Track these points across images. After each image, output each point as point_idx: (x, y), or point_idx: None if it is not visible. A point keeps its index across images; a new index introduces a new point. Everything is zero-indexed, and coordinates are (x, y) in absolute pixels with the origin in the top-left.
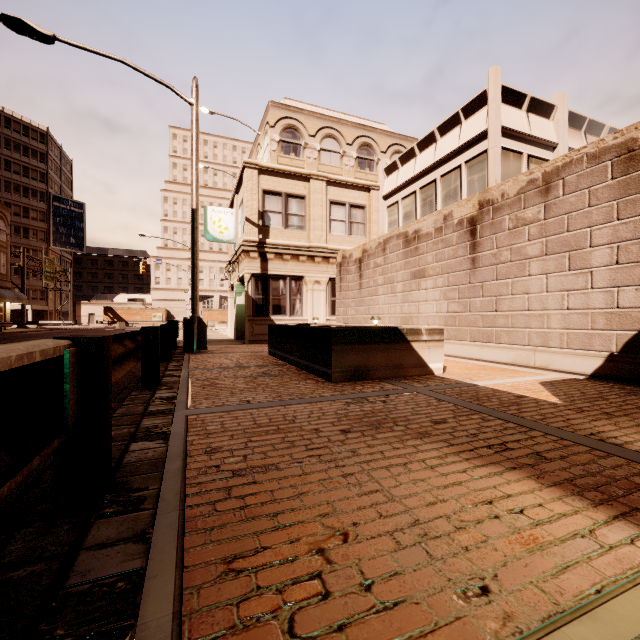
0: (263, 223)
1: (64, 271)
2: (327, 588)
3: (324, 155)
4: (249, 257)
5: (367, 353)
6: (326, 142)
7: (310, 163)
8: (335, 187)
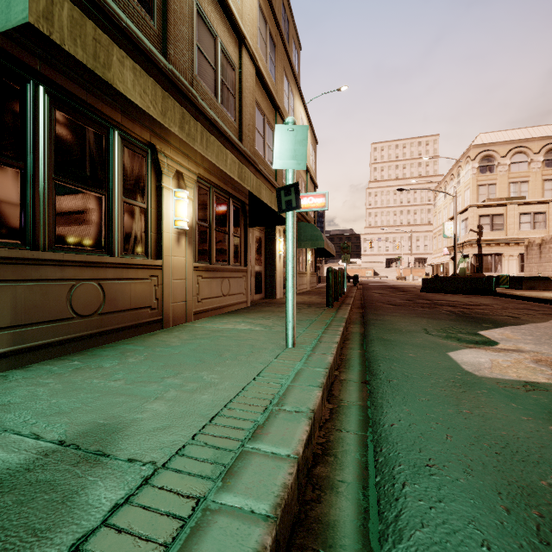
0: (479, 230)
1: None
2: (522, 293)
3: (513, 166)
4: (472, 247)
5: (535, 283)
6: (515, 157)
7: (501, 174)
8: (523, 205)
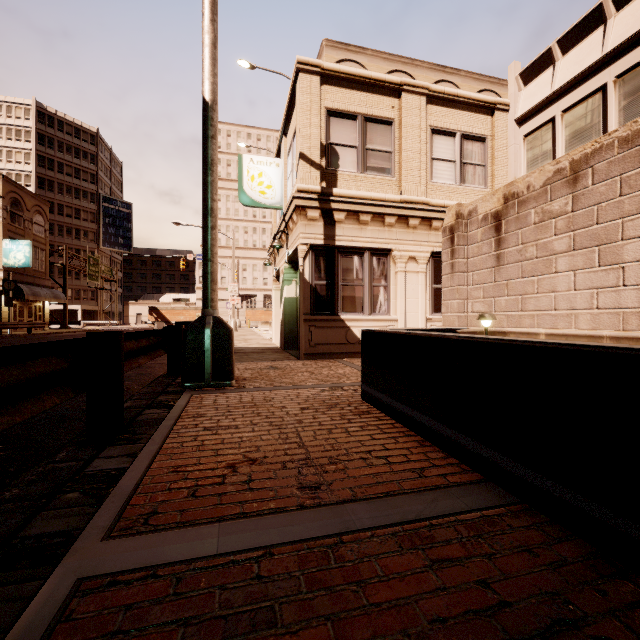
0: (327, 163)
1: (110, 270)
2: None
3: None
4: (305, 218)
5: None
6: None
7: None
8: (439, 106)
